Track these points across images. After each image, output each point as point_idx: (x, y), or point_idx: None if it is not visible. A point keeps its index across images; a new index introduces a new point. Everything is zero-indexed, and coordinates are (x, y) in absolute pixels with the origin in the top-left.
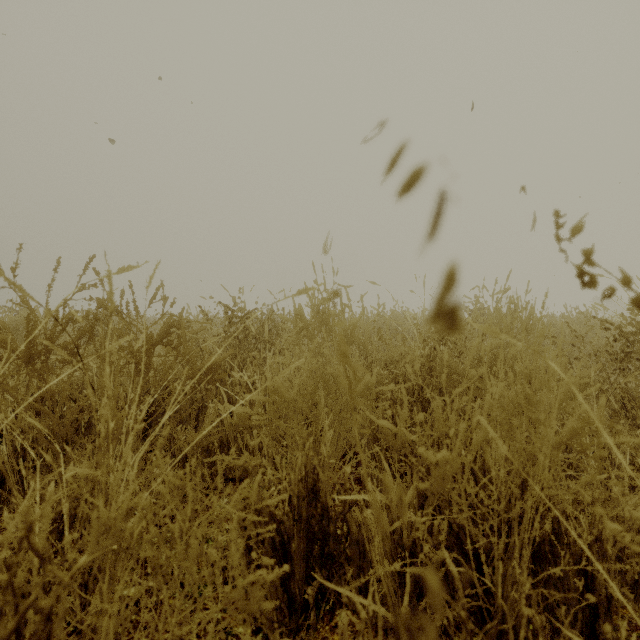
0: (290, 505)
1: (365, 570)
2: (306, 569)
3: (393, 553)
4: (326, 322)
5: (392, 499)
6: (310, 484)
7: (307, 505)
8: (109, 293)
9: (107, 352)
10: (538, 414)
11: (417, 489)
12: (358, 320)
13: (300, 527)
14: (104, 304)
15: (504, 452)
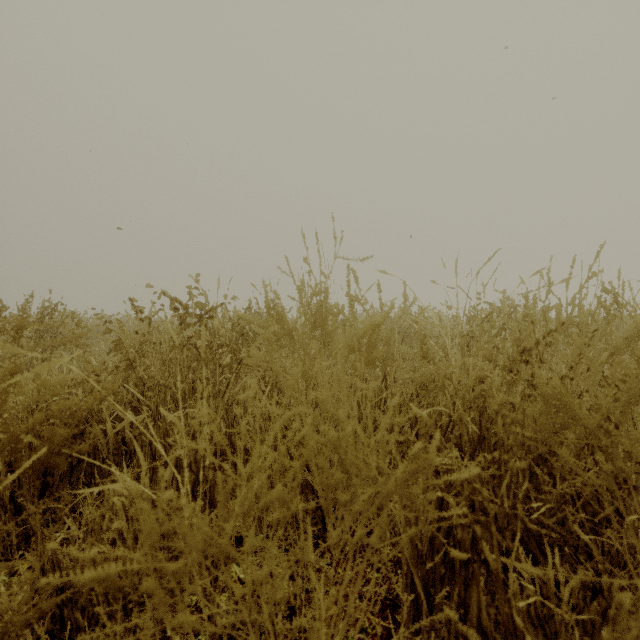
0: None
1: None
2: None
3: None
4: (322, 324)
5: None
6: None
7: None
8: None
9: None
10: None
11: None
12: (384, 320)
13: None
14: None
15: None
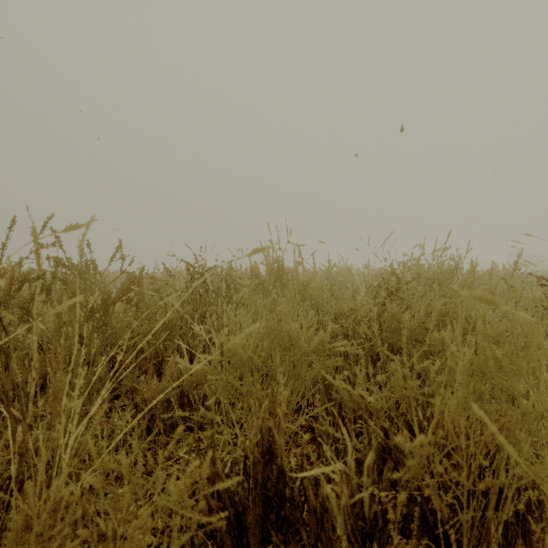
0: (245, 466)
1: (323, 539)
2: (261, 532)
3: (354, 527)
4: (280, 279)
5: (351, 466)
6: (265, 446)
7: (262, 468)
8: (35, 253)
9: (34, 320)
10: (512, 383)
11: (376, 454)
12: (311, 277)
13: (255, 493)
14: (61, 263)
15: (511, 454)
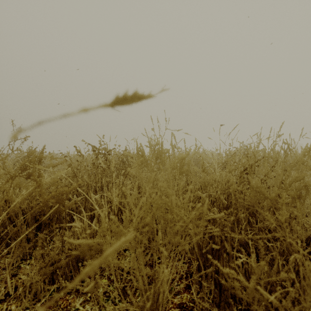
0: None
1: None
2: None
3: None
4: (160, 157)
5: None
6: None
7: None
8: None
9: None
10: None
11: None
12: (187, 156)
13: None
14: None
15: None
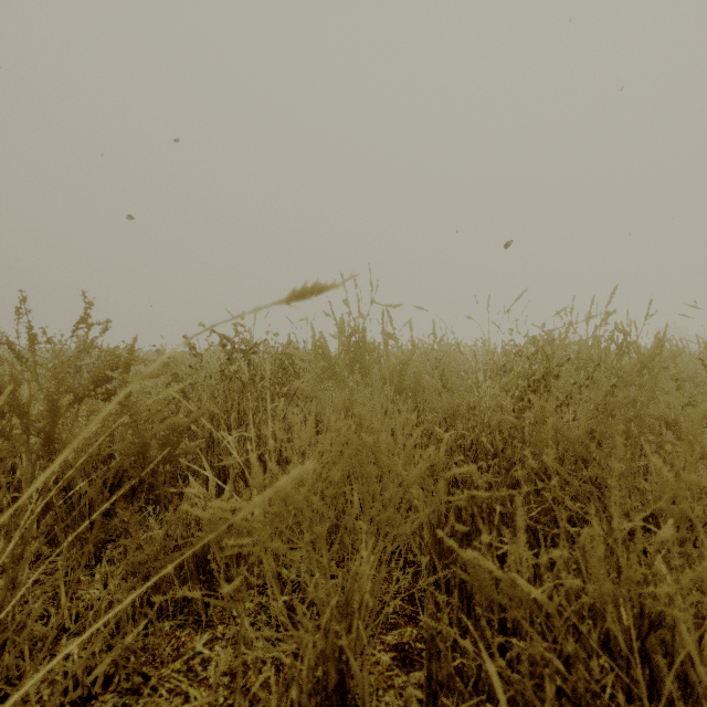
0: None
1: None
2: None
3: None
4: (360, 359)
5: None
6: (333, 681)
7: None
8: None
9: None
10: None
11: None
12: (411, 357)
13: None
14: None
15: None
